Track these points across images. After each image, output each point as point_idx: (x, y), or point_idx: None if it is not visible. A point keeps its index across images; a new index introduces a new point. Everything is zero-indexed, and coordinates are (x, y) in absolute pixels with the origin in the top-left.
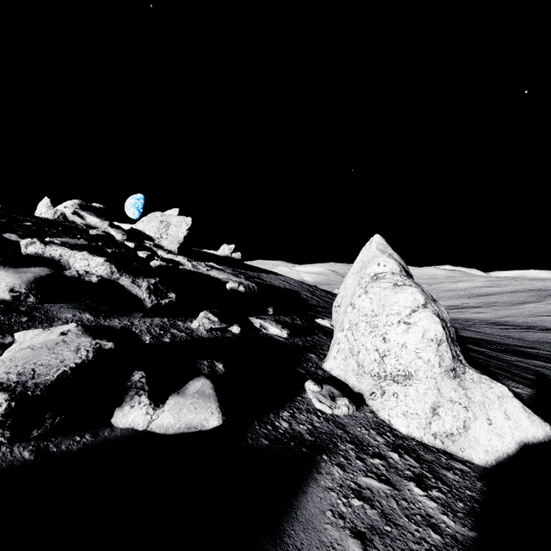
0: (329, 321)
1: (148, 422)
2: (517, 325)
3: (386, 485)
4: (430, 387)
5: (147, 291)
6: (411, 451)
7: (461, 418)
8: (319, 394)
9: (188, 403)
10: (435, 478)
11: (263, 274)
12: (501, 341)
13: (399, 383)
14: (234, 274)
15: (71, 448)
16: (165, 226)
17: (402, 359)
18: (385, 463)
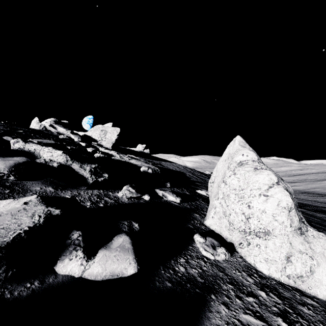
0: (205, 191)
1: (82, 271)
2: (321, 193)
3: (261, 322)
4: (284, 242)
5: (89, 172)
6: (273, 289)
7: (308, 265)
8: (204, 244)
9: (112, 255)
10: (295, 313)
11: (163, 162)
12: (312, 204)
13: (260, 237)
14: (145, 162)
15: (22, 294)
16: (104, 133)
17: (262, 220)
18: (257, 301)
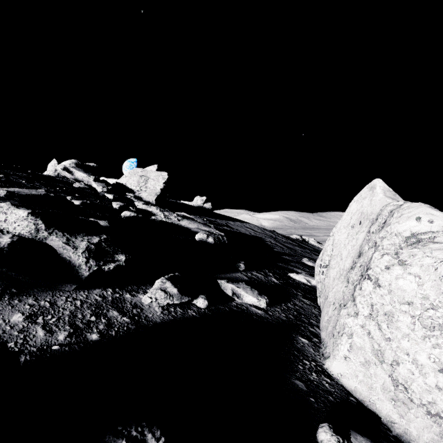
0: (304, 276)
1: None
2: None
3: None
4: None
5: (85, 254)
6: None
7: None
8: None
9: None
10: None
11: (231, 221)
12: None
13: None
14: (204, 223)
15: None
16: (144, 180)
17: None
18: None
